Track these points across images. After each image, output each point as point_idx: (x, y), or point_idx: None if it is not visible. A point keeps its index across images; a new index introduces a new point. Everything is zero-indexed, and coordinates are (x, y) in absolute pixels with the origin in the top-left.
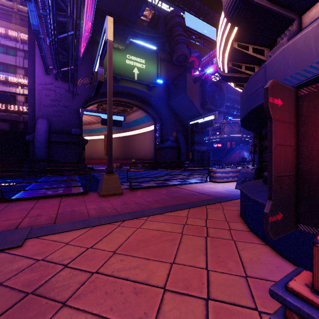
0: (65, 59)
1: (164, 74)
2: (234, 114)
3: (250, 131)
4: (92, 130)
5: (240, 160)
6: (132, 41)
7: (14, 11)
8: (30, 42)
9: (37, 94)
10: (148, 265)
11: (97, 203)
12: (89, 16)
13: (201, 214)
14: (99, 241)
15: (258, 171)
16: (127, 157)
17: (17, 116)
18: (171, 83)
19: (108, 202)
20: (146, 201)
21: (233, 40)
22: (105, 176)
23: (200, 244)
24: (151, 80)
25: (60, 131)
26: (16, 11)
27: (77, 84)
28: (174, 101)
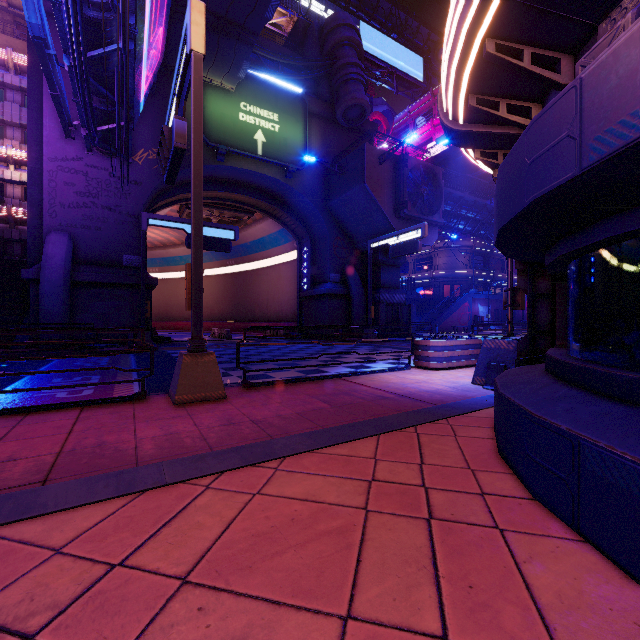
0: (105, 105)
1: (319, 144)
2: (459, 230)
3: (511, 257)
4: (170, 259)
5: (471, 321)
6: (253, 75)
7: (0, 5)
8: (33, 70)
9: (47, 181)
10: (277, 628)
11: (163, 423)
12: (158, 12)
13: (406, 449)
14: (148, 540)
15: (528, 347)
16: (243, 316)
17: (7, 229)
18: (332, 163)
19: (191, 419)
20: (278, 417)
21: (486, 34)
22: (186, 358)
23: (416, 546)
24: (291, 157)
25: (97, 260)
26: (6, 6)
27: (134, 162)
28: (338, 200)
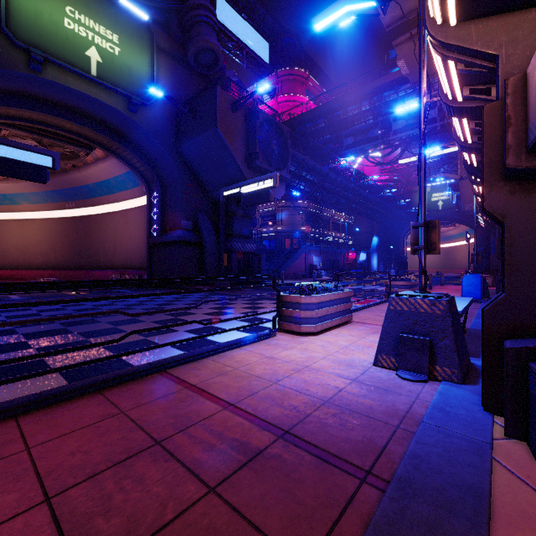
0: None
1: (169, 83)
2: (300, 190)
3: None
4: None
5: (307, 269)
6: None
7: None
8: None
9: None
10: None
11: None
12: None
13: None
14: None
15: None
16: (86, 264)
17: None
18: (183, 103)
19: None
20: None
21: None
22: None
23: None
24: (135, 89)
25: None
26: None
27: None
28: (190, 145)
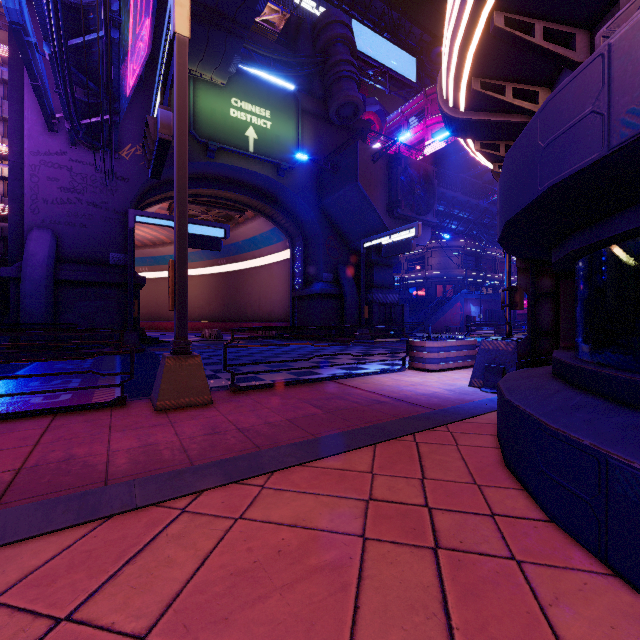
0: (90, 97)
1: (311, 142)
2: (452, 230)
3: (513, 254)
4: (160, 258)
5: (463, 321)
6: (244, 70)
7: None
8: (14, 60)
9: (29, 176)
10: None
11: (141, 433)
12: (144, 1)
13: (405, 461)
14: (106, 583)
15: (530, 349)
16: (235, 316)
17: None
18: (325, 161)
19: (172, 427)
20: (267, 424)
21: (494, 5)
22: (168, 361)
23: (423, 585)
24: (283, 155)
25: (82, 258)
26: None
27: (121, 157)
28: (331, 199)
